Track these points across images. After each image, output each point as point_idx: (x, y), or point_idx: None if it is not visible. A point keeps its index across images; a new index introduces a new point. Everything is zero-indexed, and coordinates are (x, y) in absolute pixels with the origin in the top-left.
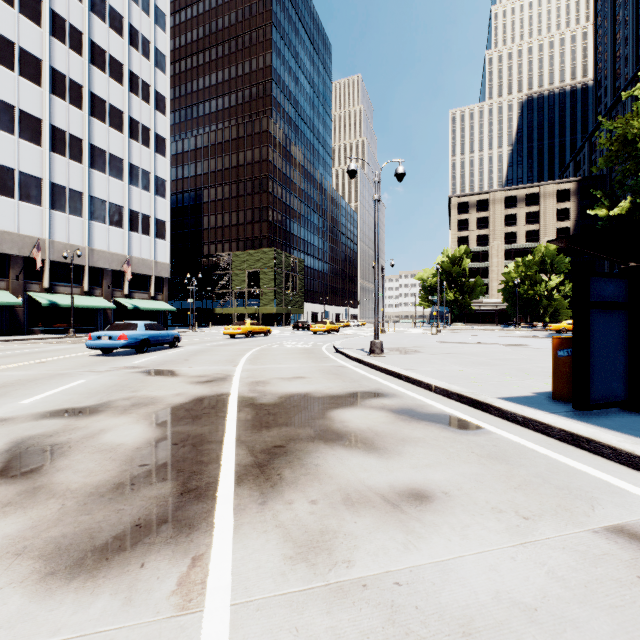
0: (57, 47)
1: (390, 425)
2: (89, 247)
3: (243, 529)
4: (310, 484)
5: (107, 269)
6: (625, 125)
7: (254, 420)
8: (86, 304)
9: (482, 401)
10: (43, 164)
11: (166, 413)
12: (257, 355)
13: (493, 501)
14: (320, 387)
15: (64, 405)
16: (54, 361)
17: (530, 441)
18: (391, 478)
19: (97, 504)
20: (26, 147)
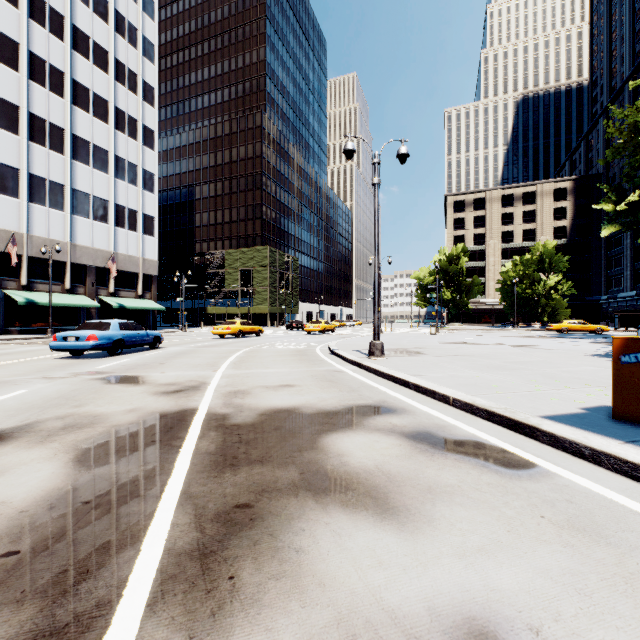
0: (36, 30)
1: (406, 461)
2: (71, 242)
3: None
4: (284, 606)
5: (91, 266)
6: (636, 113)
7: (218, 453)
8: (67, 302)
9: (523, 422)
10: (20, 154)
11: (101, 441)
12: (243, 357)
13: None
14: (311, 399)
15: None
16: (9, 365)
17: (617, 491)
18: (427, 586)
19: None
20: (1, 135)
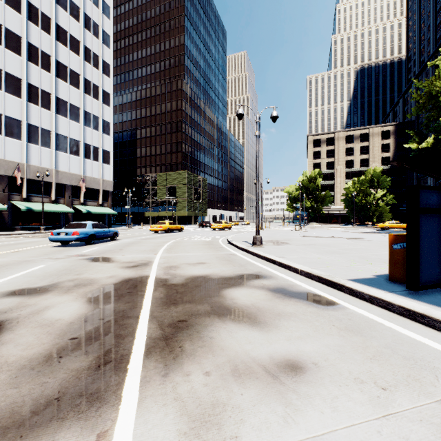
0: (32, 28)
1: (268, 302)
2: (55, 169)
3: (146, 402)
4: (205, 356)
5: (68, 185)
6: (430, 85)
7: (165, 298)
8: (53, 209)
9: (337, 282)
10: (22, 110)
11: (99, 292)
12: (172, 246)
13: (355, 372)
14: (216, 270)
15: (23, 286)
16: (25, 251)
17: (376, 315)
18: (270, 350)
19: (26, 377)
20: (10, 98)
